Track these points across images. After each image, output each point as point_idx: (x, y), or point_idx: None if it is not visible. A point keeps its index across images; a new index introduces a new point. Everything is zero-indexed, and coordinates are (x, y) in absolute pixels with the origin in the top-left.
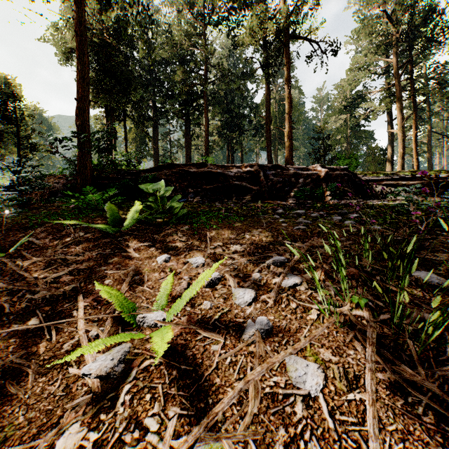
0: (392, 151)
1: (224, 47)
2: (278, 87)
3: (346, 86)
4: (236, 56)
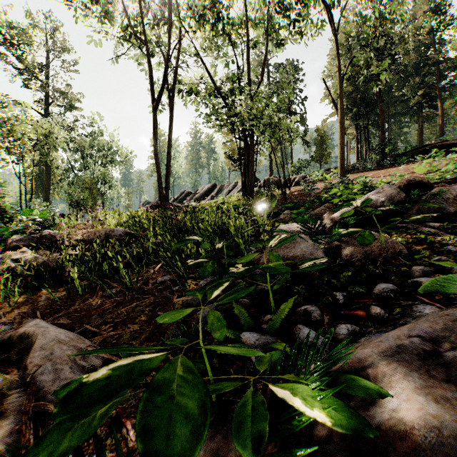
0: None
1: None
2: None
3: None
4: None
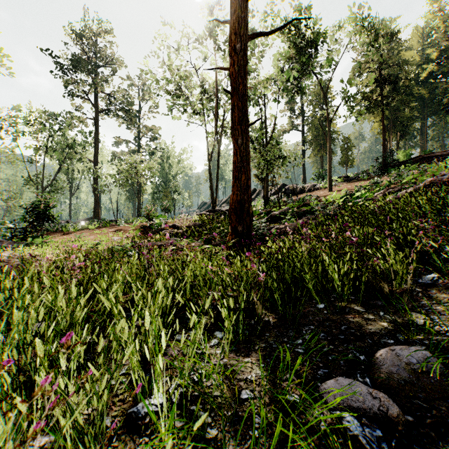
0: None
1: None
2: None
3: None
4: None
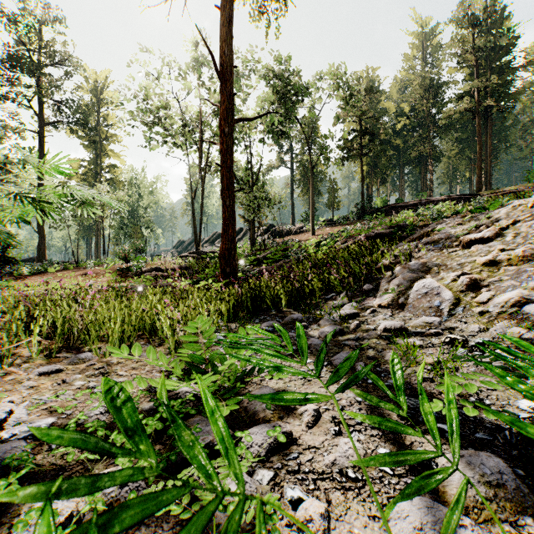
0: None
1: None
2: None
3: None
4: None
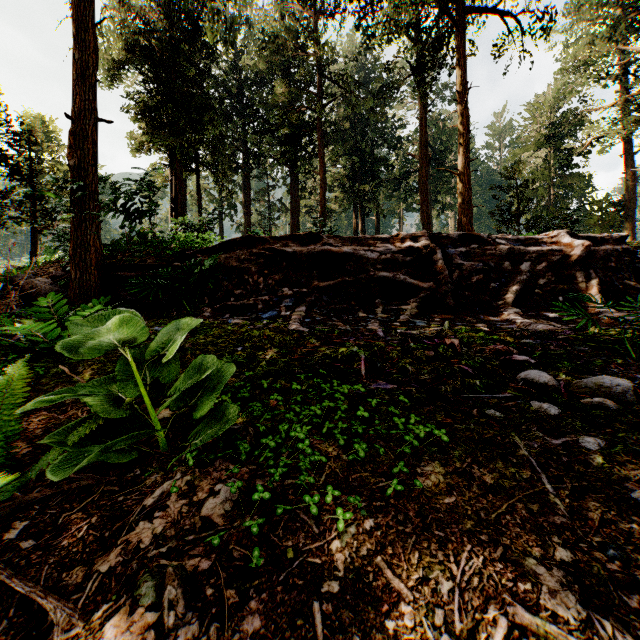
0: (632, 206)
1: (349, 55)
2: (434, 112)
3: (549, 102)
4: (368, 67)
